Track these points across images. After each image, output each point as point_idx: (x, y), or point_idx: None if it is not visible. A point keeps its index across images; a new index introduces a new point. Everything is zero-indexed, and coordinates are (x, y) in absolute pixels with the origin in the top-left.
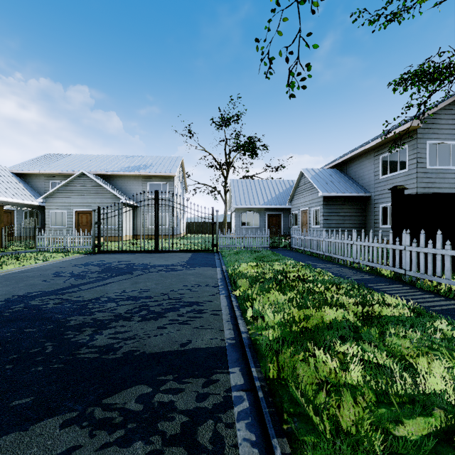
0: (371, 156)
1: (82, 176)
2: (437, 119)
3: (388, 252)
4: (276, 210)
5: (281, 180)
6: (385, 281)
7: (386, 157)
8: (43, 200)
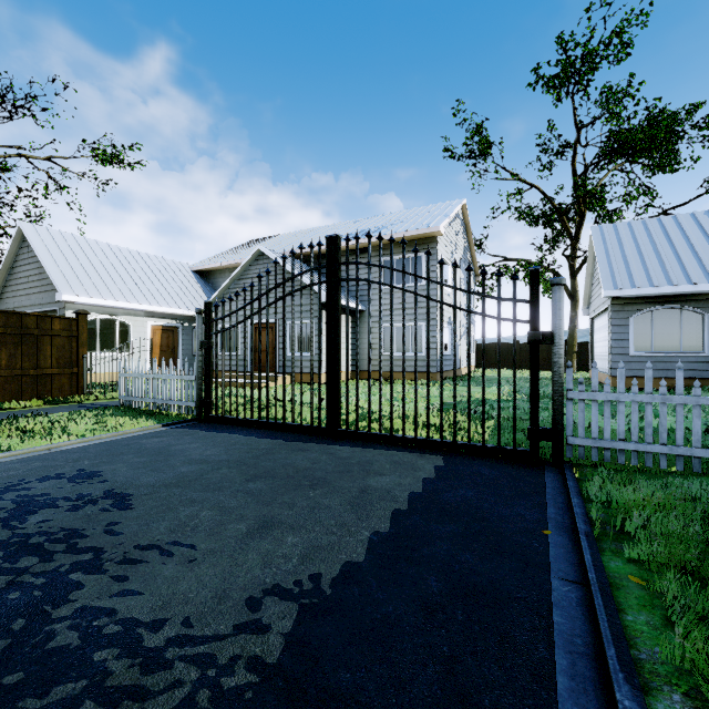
0: None
1: (261, 258)
2: None
3: None
4: None
5: None
6: None
7: None
8: None
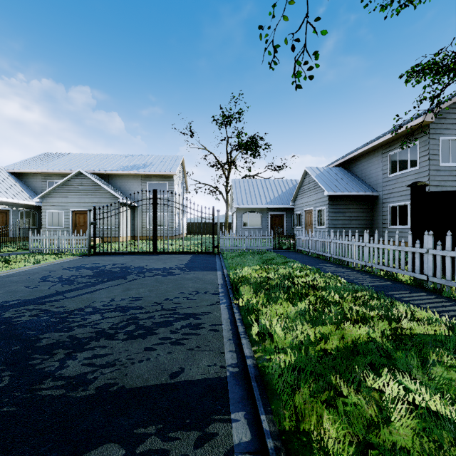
0: (379, 154)
1: (80, 175)
2: (450, 113)
3: (399, 254)
4: (279, 210)
5: (284, 180)
6: (405, 288)
7: (395, 154)
8: (39, 199)
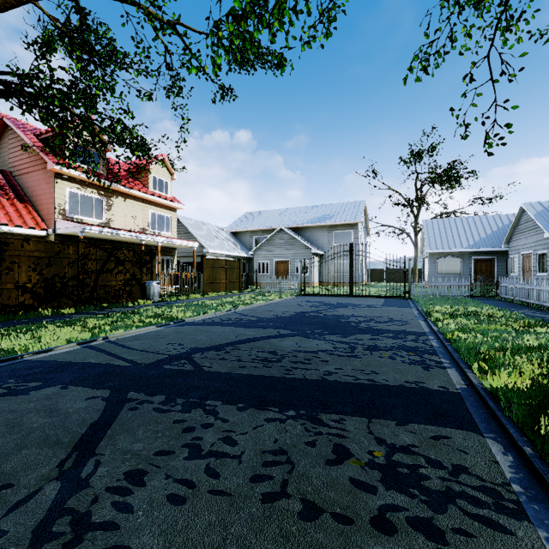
0: None
1: (280, 231)
2: None
3: None
4: (486, 254)
5: (496, 215)
6: None
7: None
8: (253, 253)
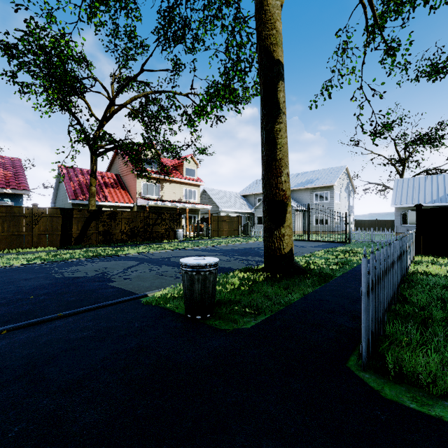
0: None
1: None
2: None
3: None
4: None
5: None
6: None
7: None
8: (254, 210)
